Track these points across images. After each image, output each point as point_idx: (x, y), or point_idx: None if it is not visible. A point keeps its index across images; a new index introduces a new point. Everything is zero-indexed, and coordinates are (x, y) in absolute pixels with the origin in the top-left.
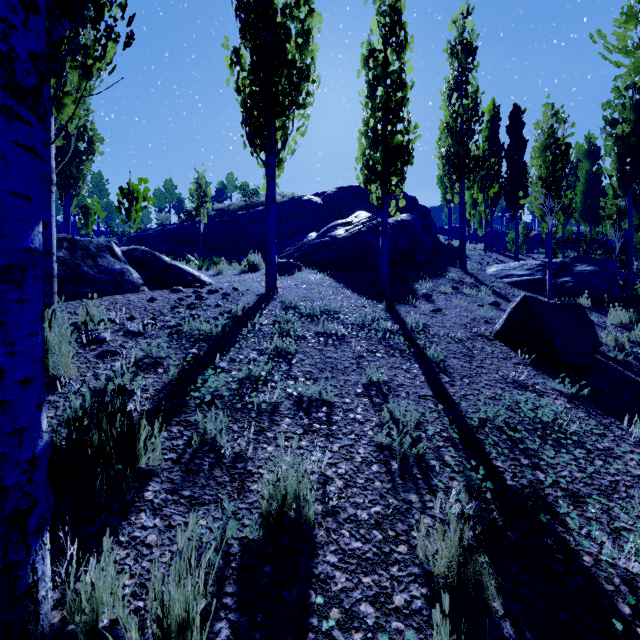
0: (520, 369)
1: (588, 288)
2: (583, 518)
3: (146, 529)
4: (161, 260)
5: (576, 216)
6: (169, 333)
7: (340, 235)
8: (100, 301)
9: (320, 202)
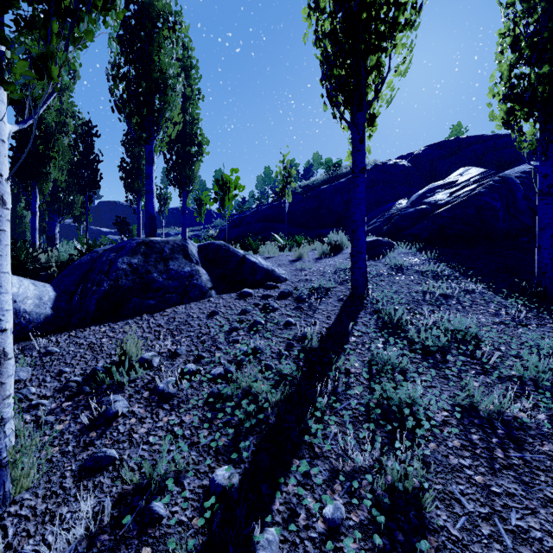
0: None
1: None
2: None
3: None
4: (234, 255)
5: None
6: (207, 396)
7: (442, 200)
8: (158, 317)
9: (407, 164)
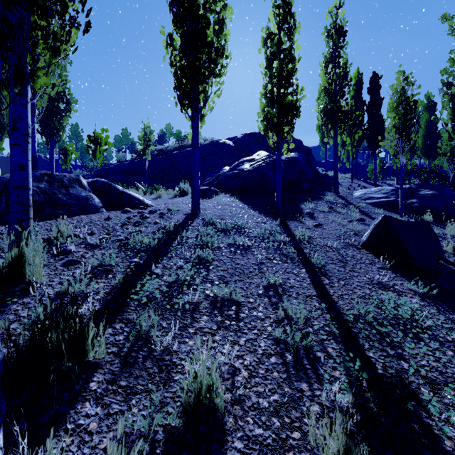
0: (382, 272)
1: (430, 207)
2: (441, 404)
3: (89, 417)
4: (116, 189)
5: (418, 153)
6: (119, 245)
7: (246, 168)
8: (70, 220)
9: (232, 144)
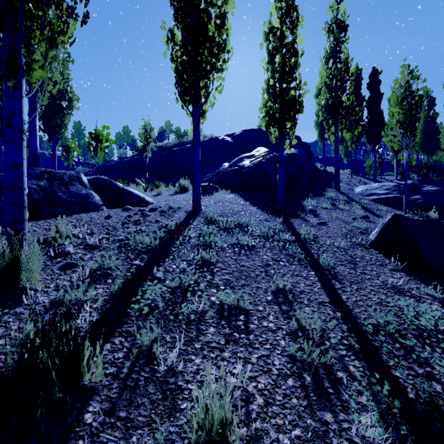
0: (395, 275)
1: (434, 204)
2: None
3: None
4: (116, 186)
5: (417, 148)
6: (119, 246)
7: (246, 165)
8: (69, 219)
9: (231, 141)
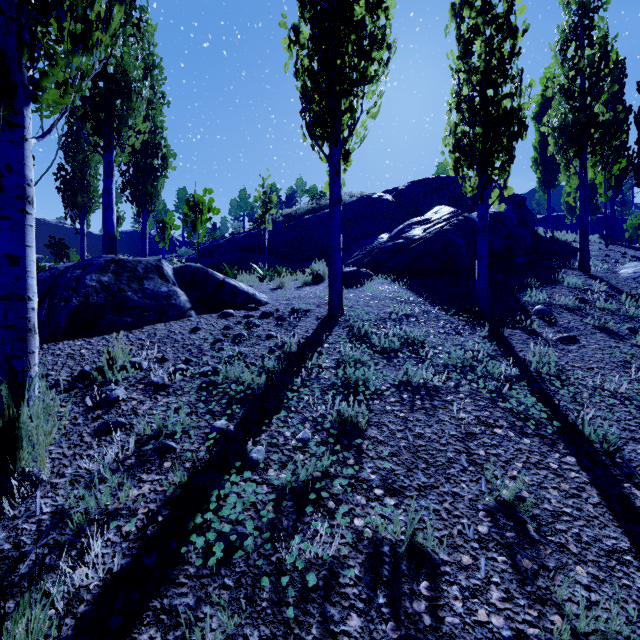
0: None
1: None
2: None
3: None
4: (213, 278)
5: None
6: (200, 385)
7: (417, 235)
8: (138, 333)
9: (391, 199)
